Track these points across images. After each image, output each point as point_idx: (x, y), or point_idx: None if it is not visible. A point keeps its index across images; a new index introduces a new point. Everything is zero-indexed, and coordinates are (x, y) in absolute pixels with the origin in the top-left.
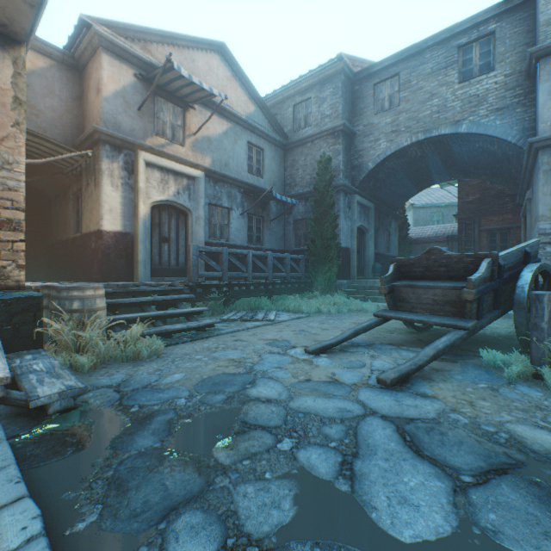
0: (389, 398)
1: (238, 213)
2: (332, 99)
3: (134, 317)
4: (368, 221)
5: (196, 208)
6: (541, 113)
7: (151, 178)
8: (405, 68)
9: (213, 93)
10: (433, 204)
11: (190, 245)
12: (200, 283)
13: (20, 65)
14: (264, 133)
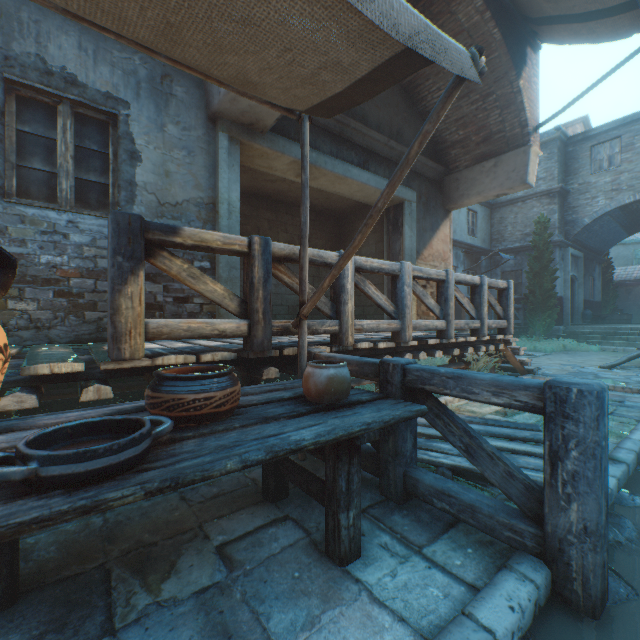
0: None
1: (460, 270)
2: (546, 163)
3: None
4: (577, 270)
5: None
6: None
7: None
8: (626, 132)
9: None
10: (637, 240)
11: None
12: None
13: (450, 222)
14: None
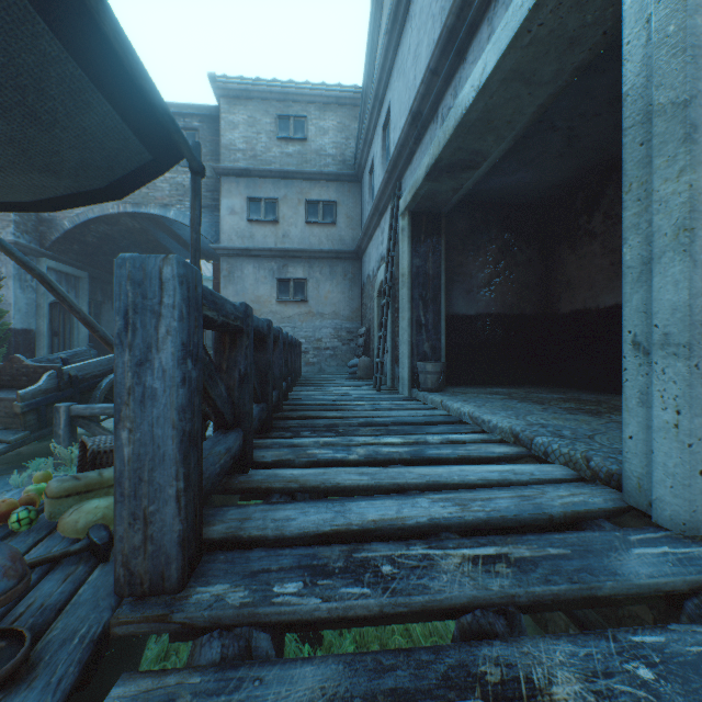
0: None
1: None
2: None
3: None
4: (79, 294)
5: None
6: (222, 224)
7: None
8: None
9: None
10: (207, 277)
11: None
12: None
13: None
14: None
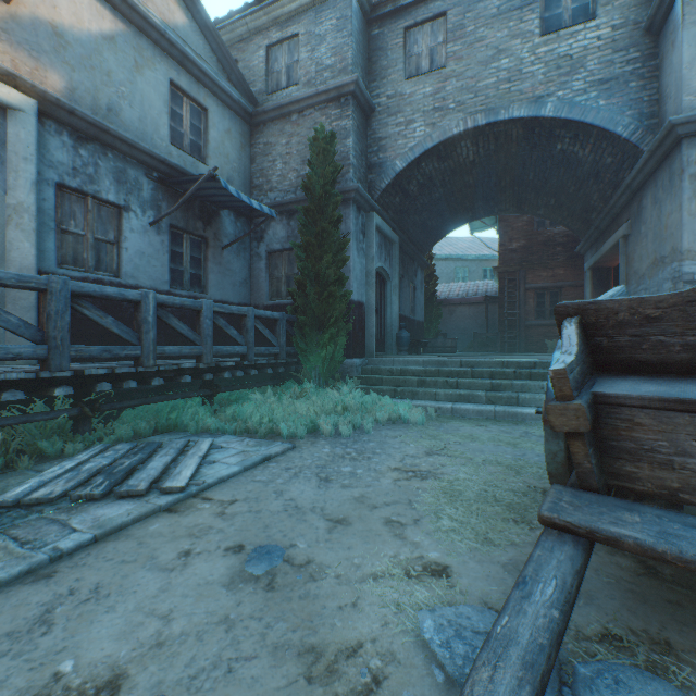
0: None
1: (144, 221)
2: (336, 38)
3: None
4: (391, 263)
5: (10, 184)
6: (686, 77)
7: None
8: (455, 4)
9: None
10: (459, 256)
11: None
12: None
13: None
14: (208, 74)
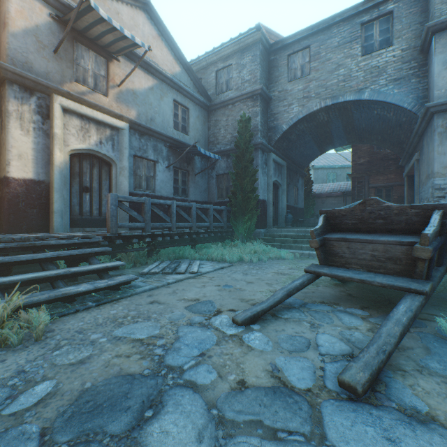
0: (375, 432)
1: (163, 166)
2: (251, 66)
3: (24, 279)
4: (282, 177)
5: (120, 159)
6: (436, 81)
7: (69, 125)
8: (315, 41)
9: (135, 41)
10: (329, 166)
11: (108, 195)
12: (119, 234)
13: None
14: (189, 93)
